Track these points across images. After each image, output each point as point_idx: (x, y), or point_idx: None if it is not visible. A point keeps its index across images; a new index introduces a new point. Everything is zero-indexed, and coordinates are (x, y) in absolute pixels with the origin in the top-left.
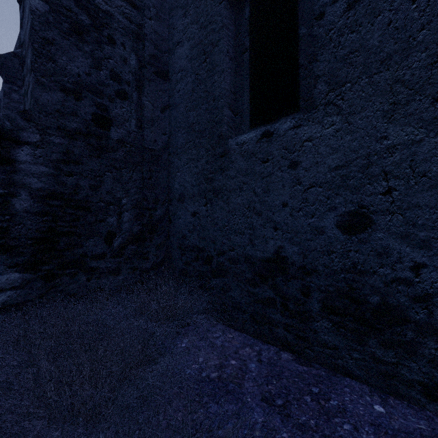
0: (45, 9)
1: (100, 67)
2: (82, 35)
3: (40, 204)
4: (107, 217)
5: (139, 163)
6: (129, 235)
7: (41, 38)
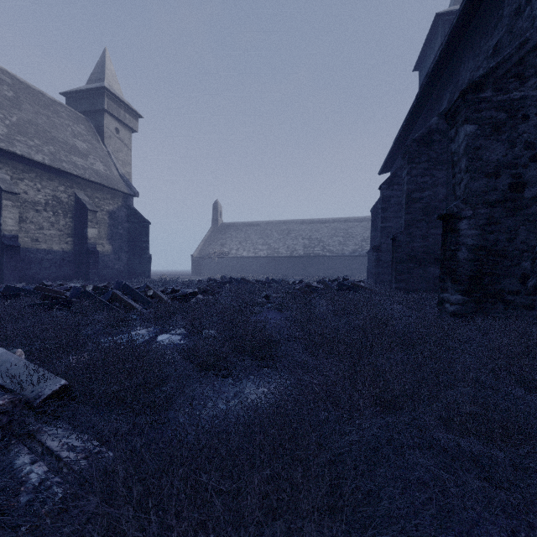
0: (475, 129)
1: (515, 145)
2: (500, 129)
3: (472, 254)
4: (520, 262)
5: None
6: None
7: (472, 149)
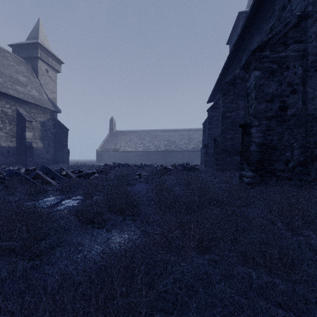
0: (260, 73)
1: (282, 84)
2: (273, 74)
3: (258, 148)
4: (285, 153)
5: (303, 124)
6: (297, 162)
7: (258, 85)
